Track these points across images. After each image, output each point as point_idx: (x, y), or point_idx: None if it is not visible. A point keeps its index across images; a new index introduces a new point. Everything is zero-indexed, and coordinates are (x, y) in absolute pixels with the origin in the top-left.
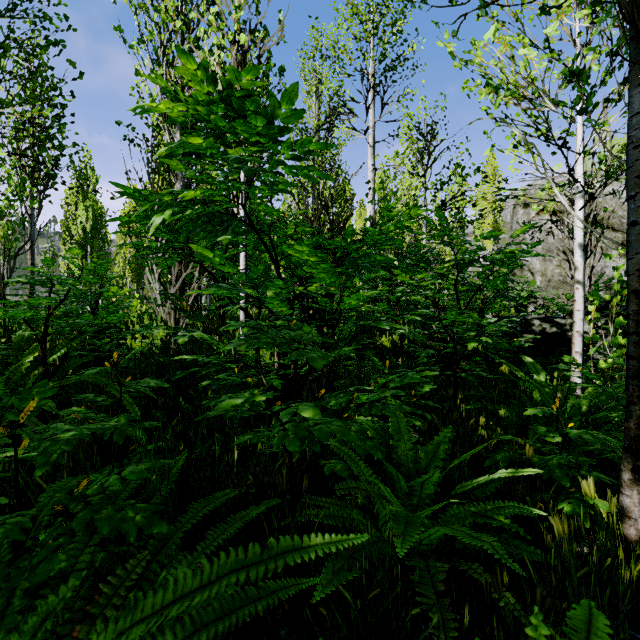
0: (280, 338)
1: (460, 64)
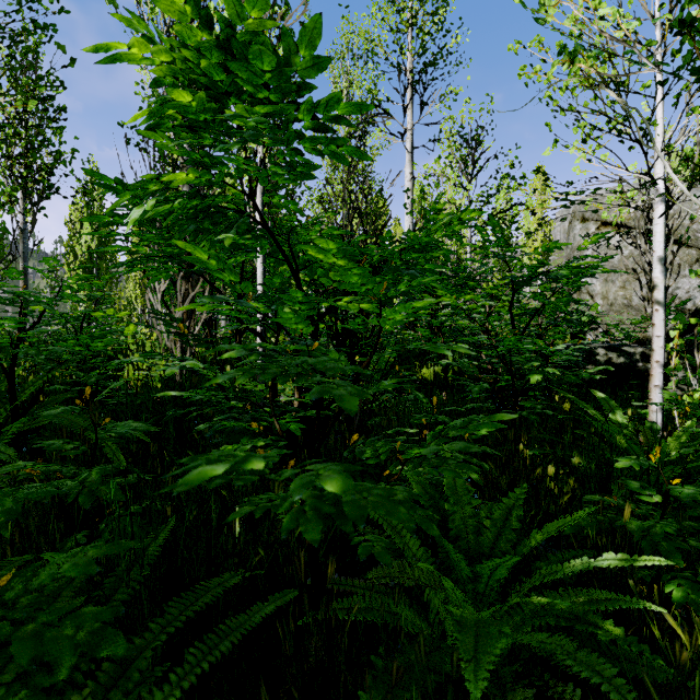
0: (295, 368)
1: (516, 47)
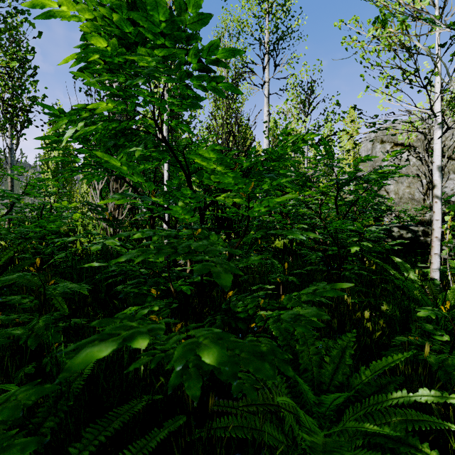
0: (183, 248)
1: (340, 23)
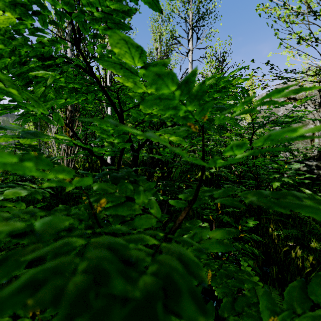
0: None
1: None
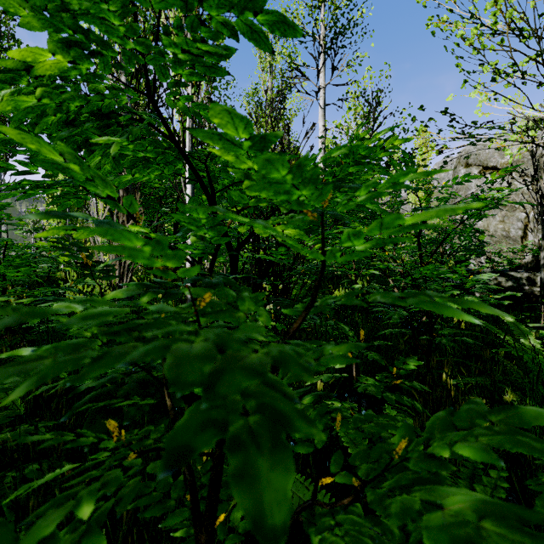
0: None
1: None
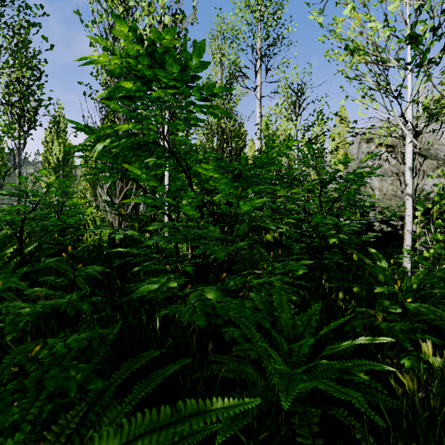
0: (191, 235)
1: (323, 38)
